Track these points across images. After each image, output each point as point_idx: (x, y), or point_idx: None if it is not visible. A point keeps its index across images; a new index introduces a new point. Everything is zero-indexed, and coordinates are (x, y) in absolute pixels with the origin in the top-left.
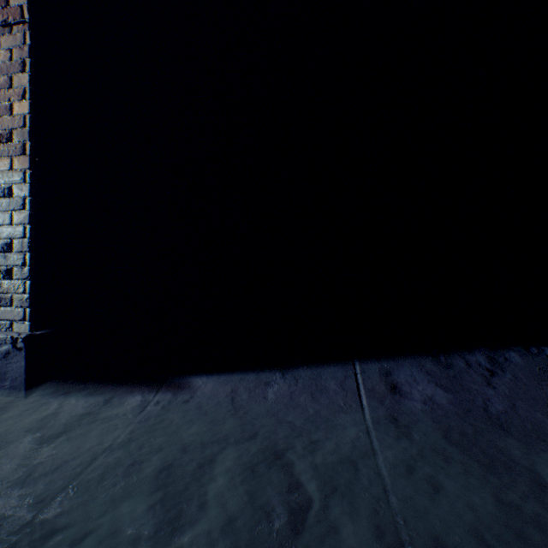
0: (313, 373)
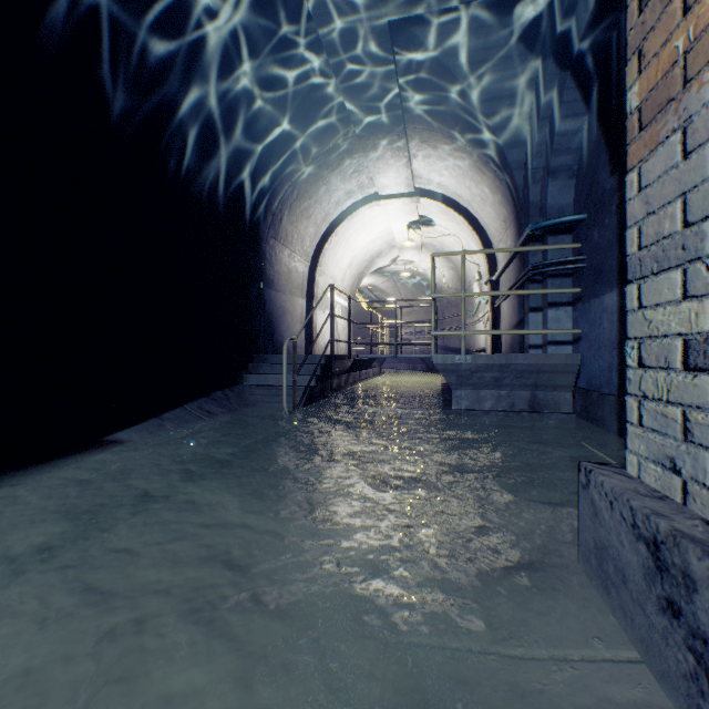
0: (175, 415)
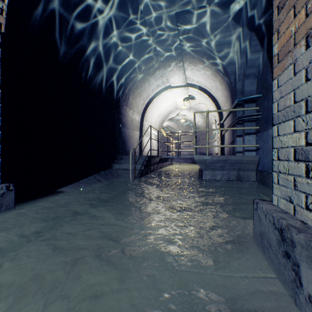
0: (84, 181)
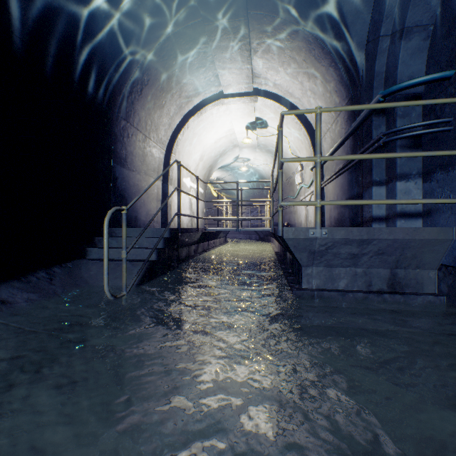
0: None
